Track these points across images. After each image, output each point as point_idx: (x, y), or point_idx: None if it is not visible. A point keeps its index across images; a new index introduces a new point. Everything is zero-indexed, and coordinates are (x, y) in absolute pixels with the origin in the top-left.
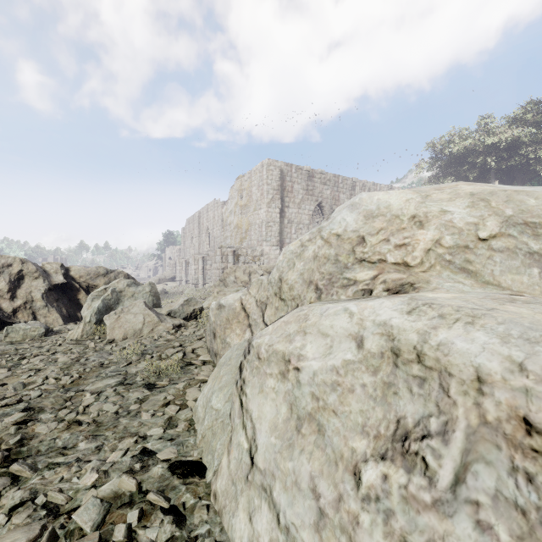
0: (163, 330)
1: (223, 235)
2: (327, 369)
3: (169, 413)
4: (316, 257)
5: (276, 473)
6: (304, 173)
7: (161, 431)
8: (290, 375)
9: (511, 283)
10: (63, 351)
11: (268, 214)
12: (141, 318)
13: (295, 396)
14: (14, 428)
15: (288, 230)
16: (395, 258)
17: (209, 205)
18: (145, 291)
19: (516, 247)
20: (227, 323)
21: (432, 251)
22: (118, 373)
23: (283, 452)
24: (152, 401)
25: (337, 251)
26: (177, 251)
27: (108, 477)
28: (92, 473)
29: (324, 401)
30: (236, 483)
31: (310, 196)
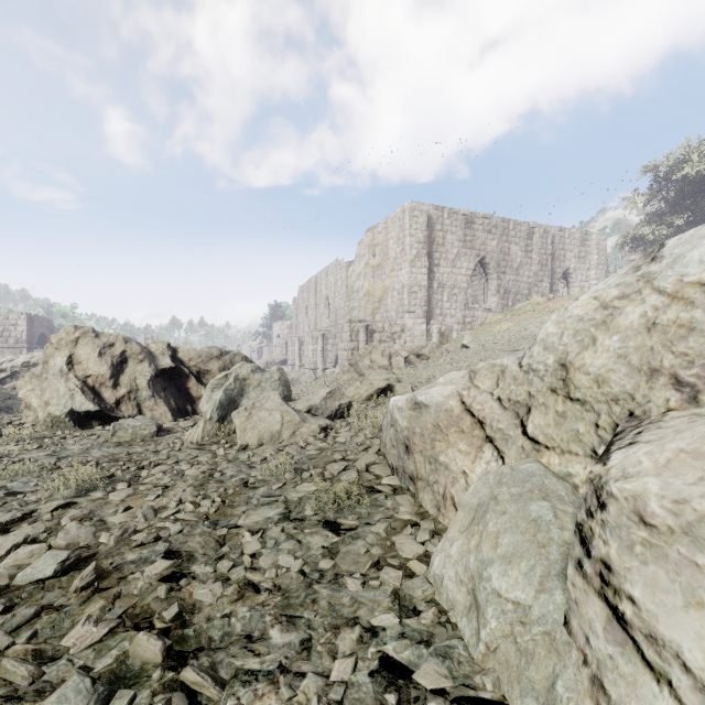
0: (308, 434)
1: (349, 305)
2: None
3: (389, 583)
4: (653, 326)
5: None
6: (460, 218)
7: (395, 621)
8: None
9: None
10: (187, 460)
11: (412, 276)
12: (279, 417)
13: None
14: (165, 590)
15: (438, 297)
16: None
17: (329, 267)
18: (273, 379)
19: None
20: (436, 433)
21: None
22: (274, 498)
23: None
24: (347, 555)
25: None
26: (287, 328)
27: None
28: None
29: None
30: None
31: (468, 249)
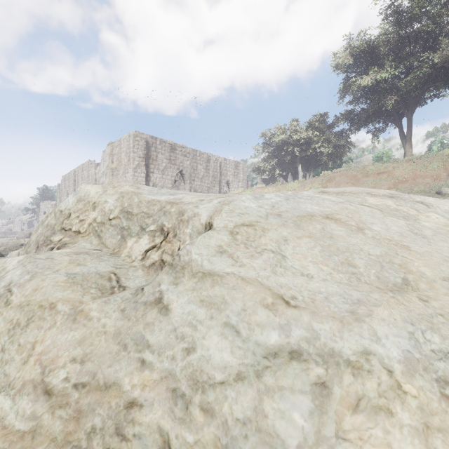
0: None
1: None
2: None
3: None
4: (47, 225)
5: None
6: (167, 145)
7: None
8: None
9: (109, 243)
10: None
11: (135, 178)
12: None
13: None
14: None
15: None
16: (76, 228)
17: (84, 165)
18: None
19: (119, 224)
20: None
21: (91, 225)
22: None
23: None
24: None
25: (56, 222)
26: (52, 206)
27: None
28: None
29: None
30: None
31: (172, 164)
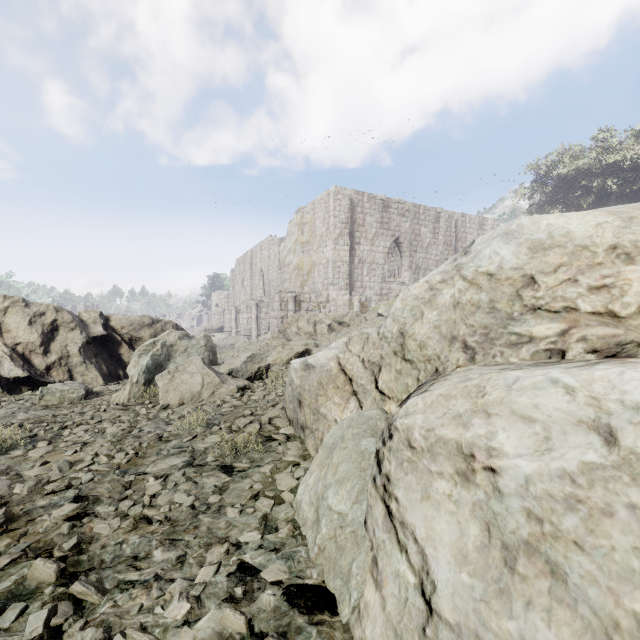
0: (226, 394)
1: (281, 277)
2: (551, 475)
3: (262, 510)
4: (457, 305)
5: (484, 635)
6: (378, 202)
7: (258, 536)
8: (478, 478)
9: None
10: (110, 419)
11: (336, 252)
12: (200, 379)
13: (494, 512)
14: (67, 527)
15: (359, 272)
16: (593, 306)
17: (263, 242)
18: (199, 345)
19: None
20: (319, 389)
21: None
22: (183, 449)
23: (491, 602)
24: (234, 491)
25: (492, 296)
26: (225, 297)
27: (203, 607)
28: (182, 602)
29: (554, 526)
30: (403, 636)
31: (385, 230)
